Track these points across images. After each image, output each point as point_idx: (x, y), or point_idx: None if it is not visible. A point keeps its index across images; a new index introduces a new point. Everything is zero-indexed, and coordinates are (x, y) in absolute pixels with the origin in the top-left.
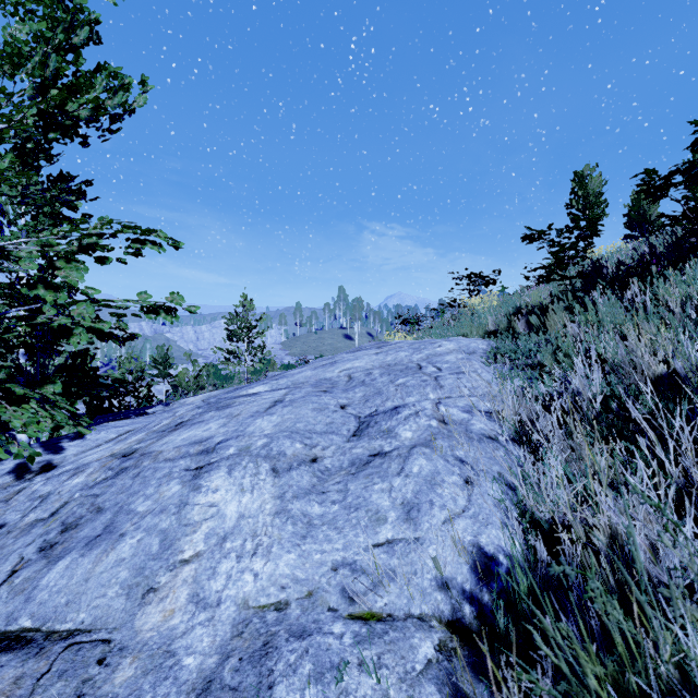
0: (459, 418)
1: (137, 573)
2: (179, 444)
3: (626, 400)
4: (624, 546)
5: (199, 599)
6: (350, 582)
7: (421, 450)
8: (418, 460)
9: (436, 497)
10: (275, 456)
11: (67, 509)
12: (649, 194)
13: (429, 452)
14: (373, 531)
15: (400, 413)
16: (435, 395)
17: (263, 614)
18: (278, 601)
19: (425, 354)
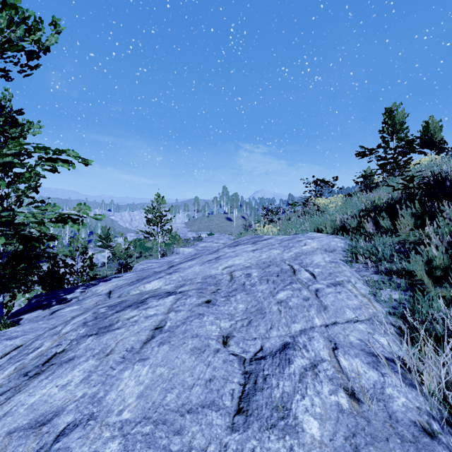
0: (369, 382)
1: None
2: (17, 423)
3: None
4: None
5: None
6: None
7: None
8: None
9: None
10: None
11: None
12: None
13: None
14: None
15: (292, 363)
16: (321, 320)
17: None
18: None
19: (294, 253)
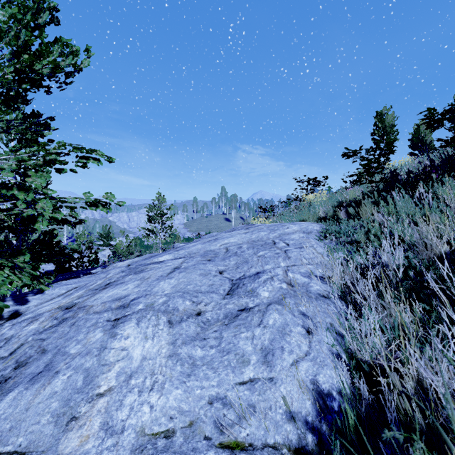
0: (302, 281)
1: (65, 404)
2: (105, 300)
3: (420, 270)
4: (428, 388)
5: (108, 426)
6: (221, 415)
7: (275, 307)
8: (272, 315)
9: (286, 344)
10: (171, 311)
11: (21, 350)
12: (430, 125)
13: (280, 308)
14: (239, 371)
15: (260, 278)
16: (285, 263)
17: (155, 441)
18: (167, 429)
19: (278, 234)
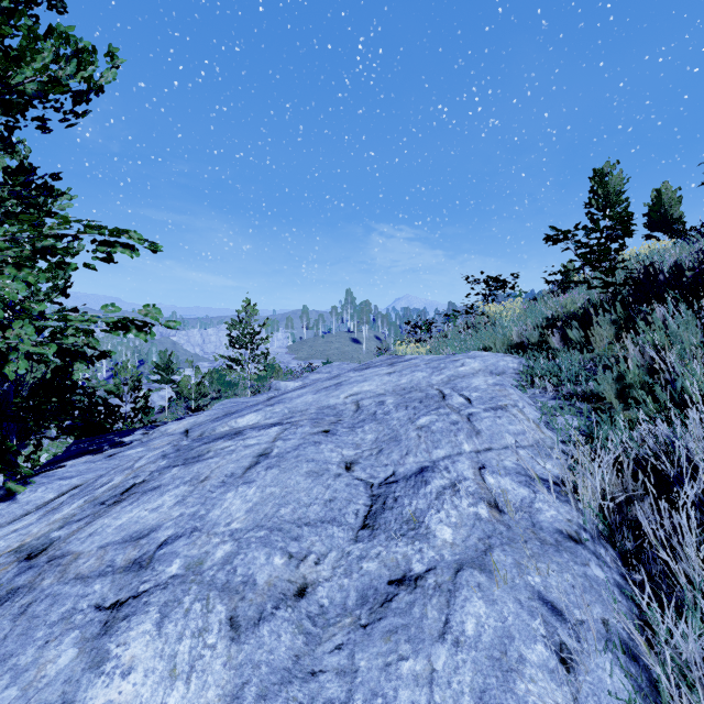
0: (517, 497)
1: None
2: (108, 539)
3: None
4: None
5: None
6: None
7: (474, 579)
8: (471, 604)
9: None
10: (238, 587)
11: None
12: None
13: (486, 581)
14: None
15: (429, 484)
16: (471, 445)
17: None
18: None
19: (447, 376)
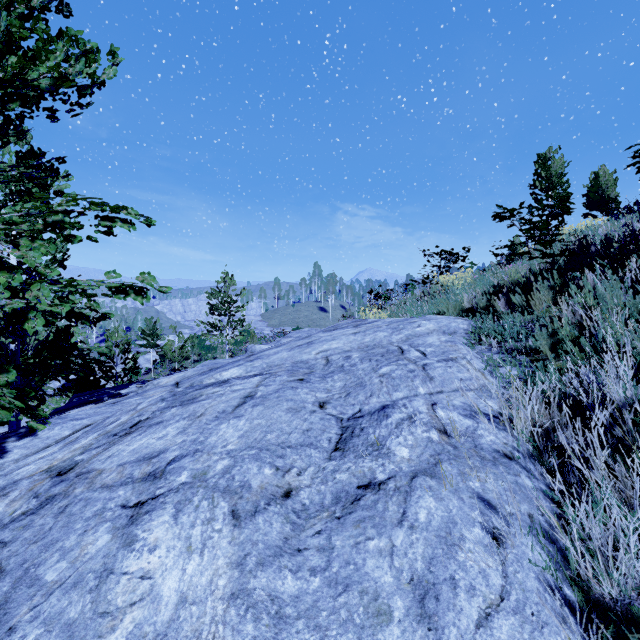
0: (463, 426)
1: None
2: (125, 459)
3: None
4: None
5: None
6: None
7: (426, 483)
8: (424, 500)
9: (459, 571)
10: (237, 490)
11: None
12: None
13: (436, 484)
14: (373, 639)
15: (390, 417)
16: (425, 389)
17: None
18: None
19: (405, 335)
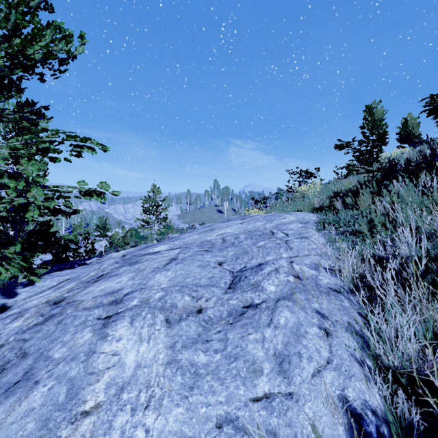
0: (309, 274)
1: (42, 425)
2: (96, 294)
3: None
4: None
5: None
6: None
7: (285, 304)
8: (283, 313)
9: (303, 349)
10: (168, 308)
11: None
12: (431, 113)
13: (291, 304)
14: (251, 383)
15: (264, 270)
16: (287, 254)
17: None
18: None
19: (275, 224)
